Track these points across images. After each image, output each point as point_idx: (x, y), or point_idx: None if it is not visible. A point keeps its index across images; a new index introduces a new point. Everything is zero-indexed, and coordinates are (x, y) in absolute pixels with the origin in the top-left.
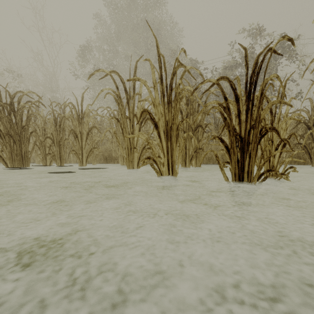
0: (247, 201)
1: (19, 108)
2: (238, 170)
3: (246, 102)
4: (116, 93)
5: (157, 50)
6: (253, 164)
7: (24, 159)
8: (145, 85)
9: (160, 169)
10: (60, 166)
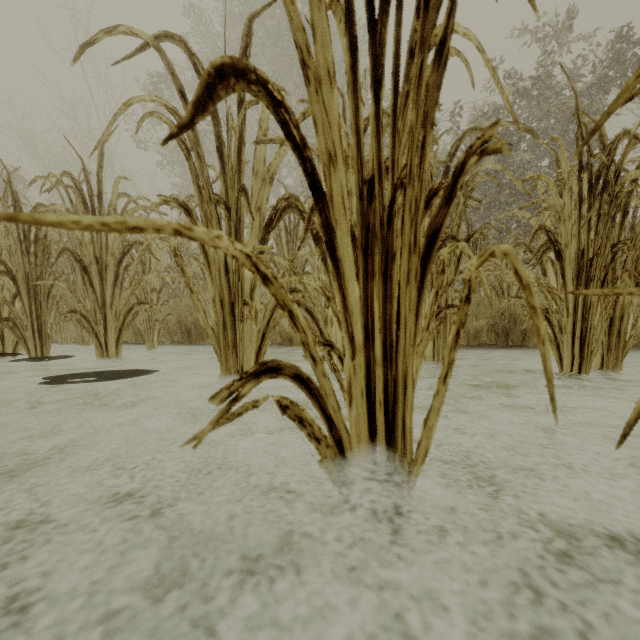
0: None
1: None
2: None
3: None
4: (178, 116)
5: None
6: None
7: None
8: None
9: (333, 418)
10: (30, 357)
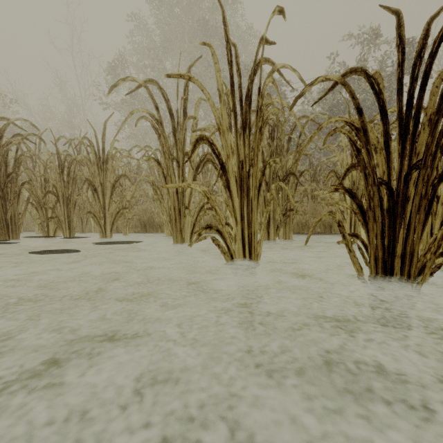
0: (400, 313)
1: (3, 145)
2: (383, 252)
3: (400, 118)
4: (155, 118)
5: (224, 29)
6: (418, 241)
7: (11, 227)
8: (203, 91)
9: (229, 247)
10: (68, 237)
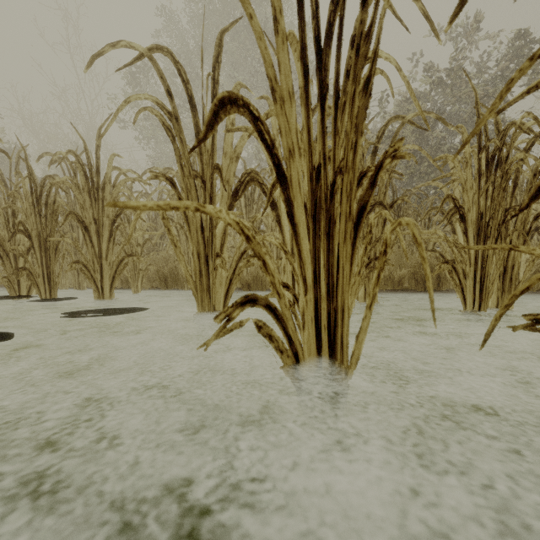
0: None
1: None
2: None
3: None
4: (165, 110)
5: None
6: None
7: None
8: None
9: (292, 337)
10: (43, 299)
